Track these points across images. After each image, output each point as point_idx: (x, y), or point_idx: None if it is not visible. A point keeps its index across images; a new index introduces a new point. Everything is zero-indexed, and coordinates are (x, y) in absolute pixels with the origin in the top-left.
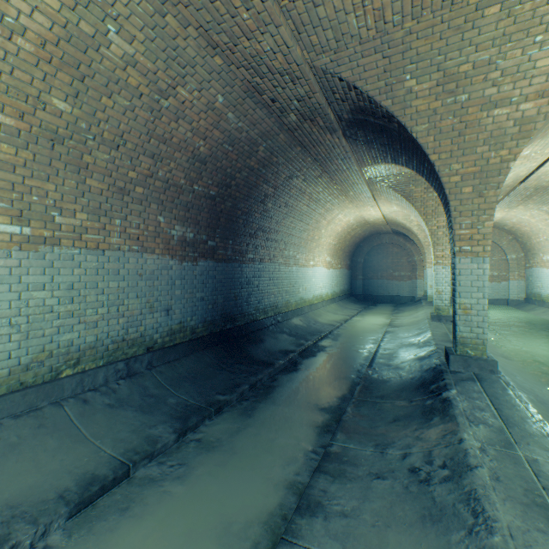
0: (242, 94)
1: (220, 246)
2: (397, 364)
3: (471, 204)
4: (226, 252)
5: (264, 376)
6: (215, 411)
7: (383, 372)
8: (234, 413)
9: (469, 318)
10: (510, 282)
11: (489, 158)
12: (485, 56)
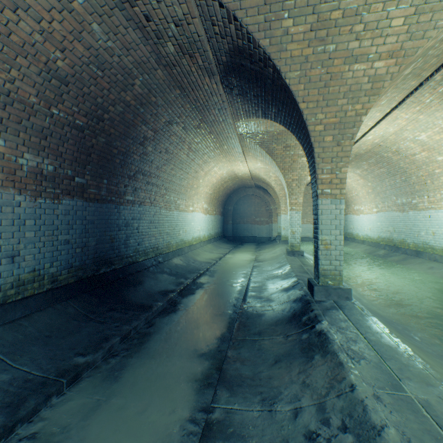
0: (109, 0)
1: (92, 185)
2: (268, 296)
3: (331, 152)
4: (99, 192)
5: (140, 322)
6: (69, 381)
7: (257, 305)
8: (96, 379)
9: (329, 253)
10: None
11: (347, 111)
12: (354, 5)
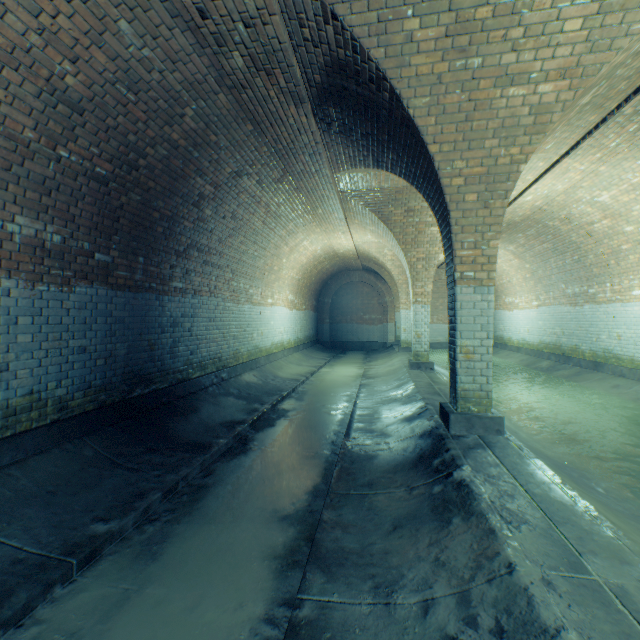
0: None
1: (122, 264)
2: (382, 429)
3: (475, 217)
4: (132, 275)
5: (192, 469)
6: (82, 561)
7: (367, 443)
8: (124, 557)
9: (472, 365)
10: None
11: (498, 156)
12: None
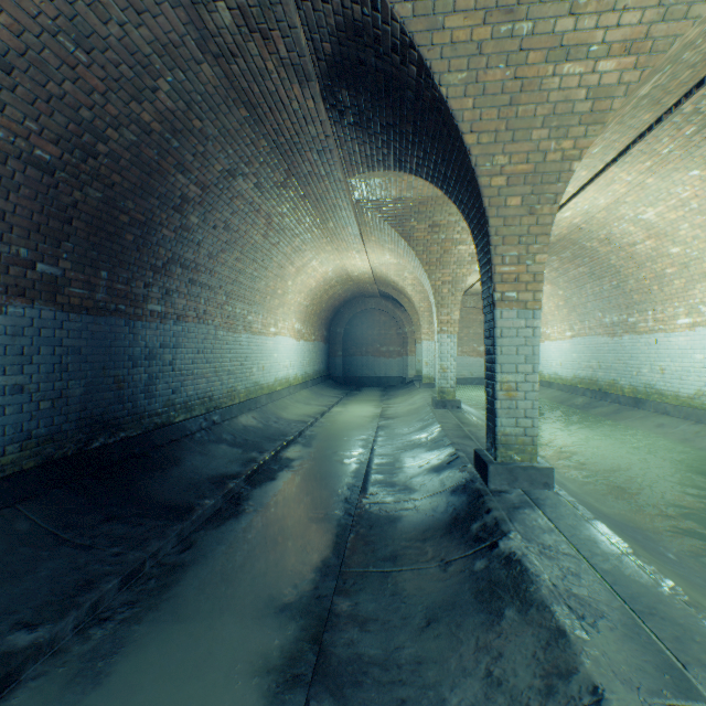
0: None
1: (76, 279)
2: (405, 482)
3: (519, 225)
4: (91, 293)
5: (165, 542)
6: None
7: (388, 500)
8: (52, 683)
9: (515, 404)
10: None
11: (547, 151)
12: None
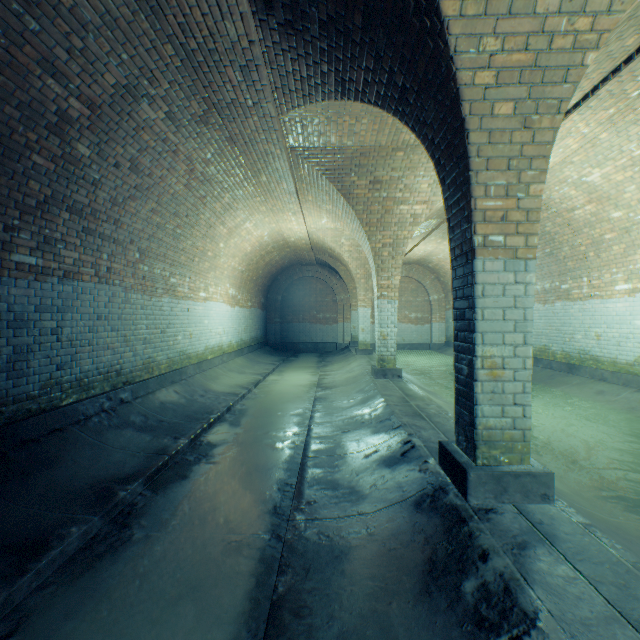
0: None
1: None
2: (351, 482)
3: (509, 143)
4: None
5: None
6: None
7: (329, 515)
8: None
9: (501, 387)
10: (433, 325)
11: (555, 33)
12: None
